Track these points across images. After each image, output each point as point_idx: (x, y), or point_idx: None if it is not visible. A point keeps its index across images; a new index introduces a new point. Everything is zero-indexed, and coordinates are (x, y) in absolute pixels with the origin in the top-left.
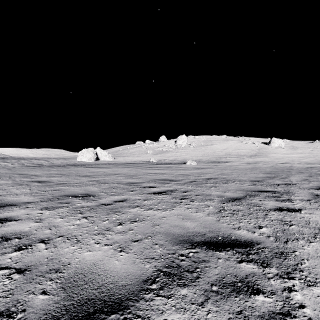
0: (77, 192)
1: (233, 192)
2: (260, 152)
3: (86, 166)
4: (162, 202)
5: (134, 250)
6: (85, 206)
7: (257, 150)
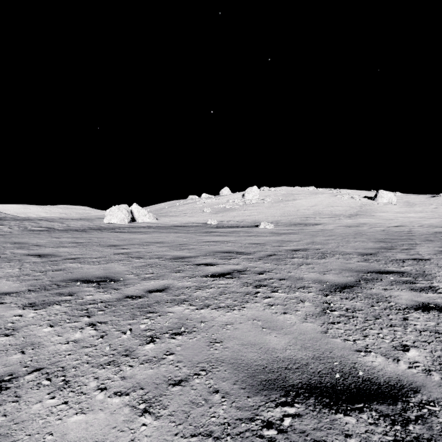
0: (92, 274)
1: (337, 274)
2: (363, 210)
3: (115, 230)
4: (225, 293)
5: (172, 410)
6: (98, 301)
7: (358, 208)
